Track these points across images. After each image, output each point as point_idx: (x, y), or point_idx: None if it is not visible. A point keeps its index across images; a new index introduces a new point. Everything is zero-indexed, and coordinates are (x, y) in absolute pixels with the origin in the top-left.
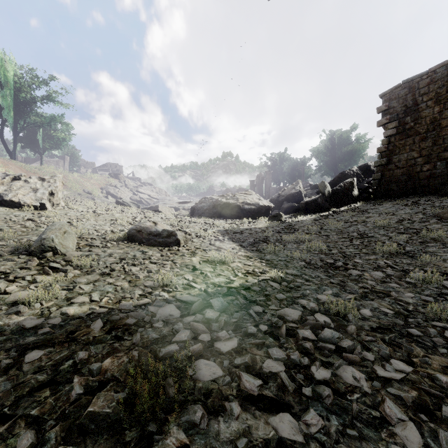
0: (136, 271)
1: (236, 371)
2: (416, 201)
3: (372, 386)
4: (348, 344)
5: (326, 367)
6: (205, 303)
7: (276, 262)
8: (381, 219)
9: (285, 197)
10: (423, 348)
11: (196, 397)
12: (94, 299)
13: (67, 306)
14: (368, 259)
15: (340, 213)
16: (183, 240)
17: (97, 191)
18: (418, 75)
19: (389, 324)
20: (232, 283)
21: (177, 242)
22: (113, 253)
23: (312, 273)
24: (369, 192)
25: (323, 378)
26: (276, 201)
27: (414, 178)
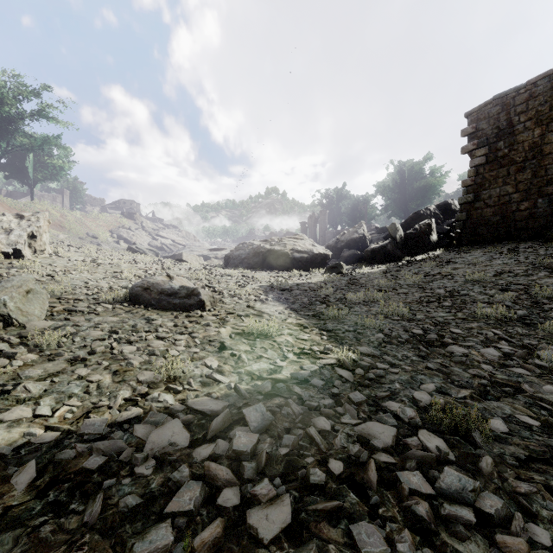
0: (131, 354)
1: None
2: (513, 248)
3: None
4: (495, 504)
5: None
6: (235, 413)
7: (343, 333)
8: (472, 271)
9: (345, 243)
10: None
11: None
12: (39, 412)
13: None
14: (469, 328)
15: (417, 264)
16: (209, 301)
17: (105, 235)
18: (513, 89)
19: (543, 449)
20: (279, 373)
21: (200, 304)
22: (103, 322)
23: (397, 351)
24: (452, 237)
25: None
26: (333, 249)
27: (509, 220)
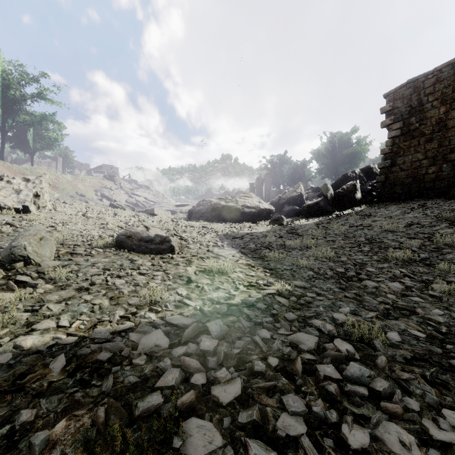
0: (121, 285)
1: (241, 435)
2: (422, 204)
3: None
4: (383, 385)
5: (360, 423)
6: (200, 326)
7: (282, 271)
8: (388, 223)
9: (286, 200)
10: None
11: None
12: (61, 324)
13: (25, 335)
14: (381, 267)
15: (344, 217)
16: (177, 246)
17: (91, 193)
18: (423, 75)
19: (425, 352)
20: (232, 299)
21: (171, 249)
22: (97, 262)
23: (323, 285)
24: (373, 195)
25: (361, 445)
26: (276, 205)
27: (419, 181)
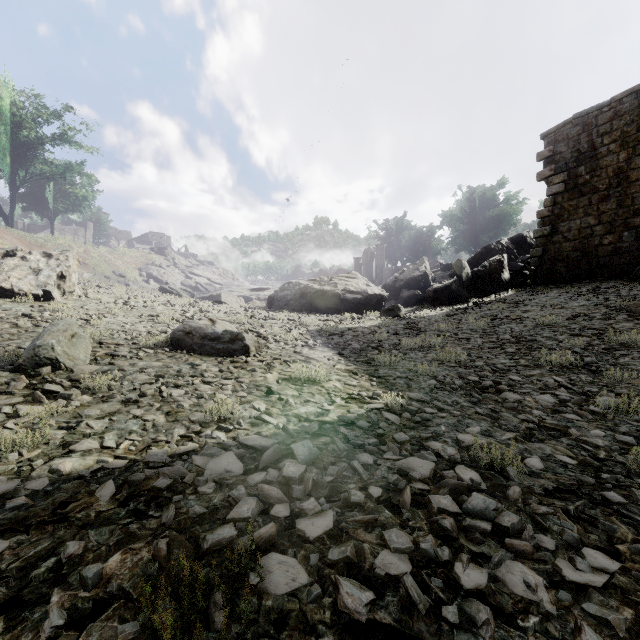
0: (180, 397)
1: (331, 573)
2: (594, 288)
3: (557, 600)
4: (512, 520)
5: (479, 563)
6: (283, 449)
7: (394, 380)
8: (544, 314)
9: (404, 282)
10: (631, 525)
11: (261, 629)
12: (106, 444)
13: (62, 458)
14: (530, 375)
15: (484, 306)
16: (253, 346)
17: (133, 273)
18: (596, 107)
19: (572, 483)
20: (326, 415)
21: (245, 350)
22: (147, 366)
23: (448, 397)
24: (526, 275)
25: (476, 585)
26: (391, 288)
27: (591, 255)
